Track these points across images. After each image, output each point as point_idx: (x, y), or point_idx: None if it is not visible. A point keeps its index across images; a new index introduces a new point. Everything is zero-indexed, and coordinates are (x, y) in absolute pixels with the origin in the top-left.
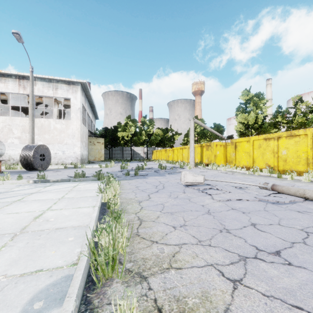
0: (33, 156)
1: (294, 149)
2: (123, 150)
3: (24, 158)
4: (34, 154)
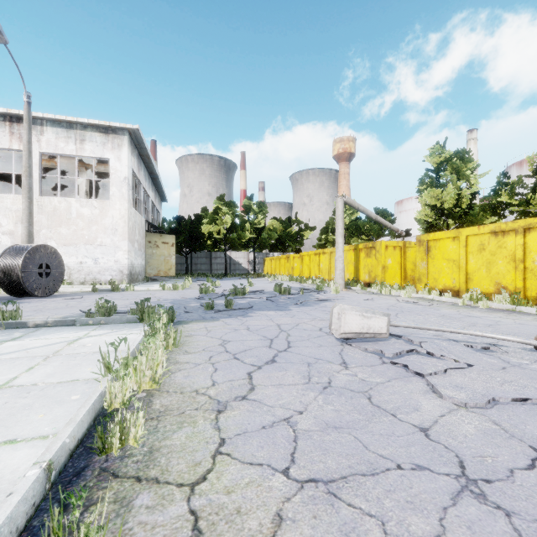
0: (24, 268)
1: None
2: (211, 258)
3: (5, 271)
4: (26, 264)
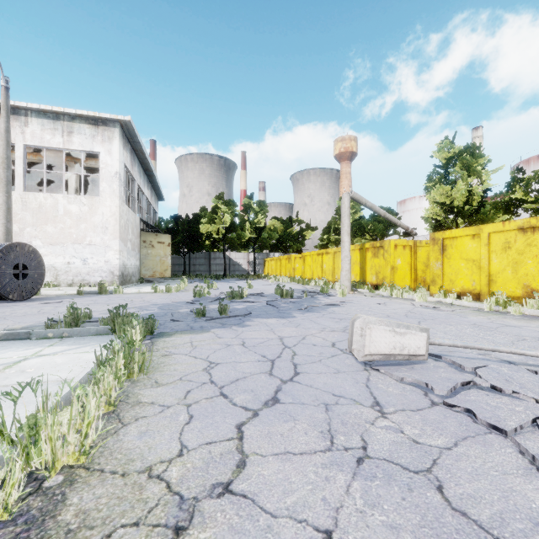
0: None
1: None
2: (210, 259)
3: None
4: None
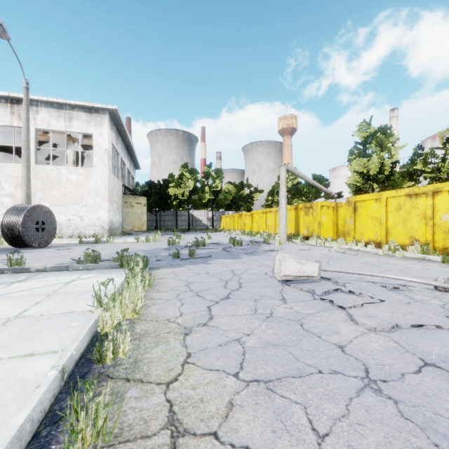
0: (24, 224)
1: None
2: (177, 216)
3: (8, 227)
4: (26, 220)
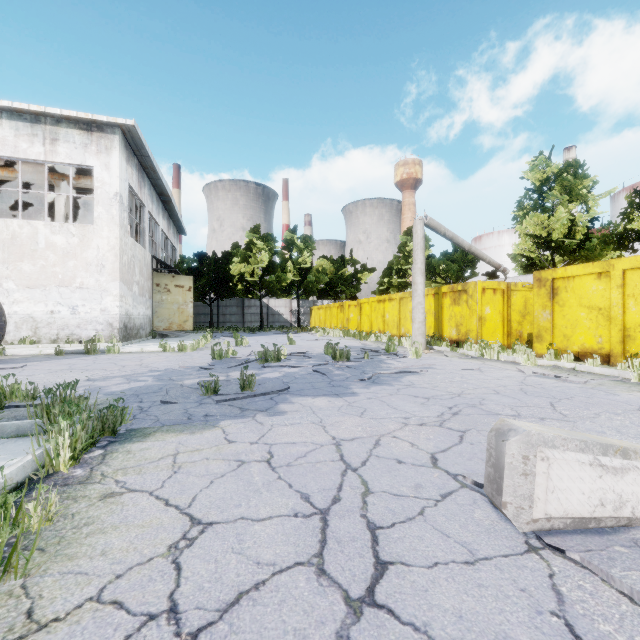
0: None
1: None
2: (244, 307)
3: None
4: None
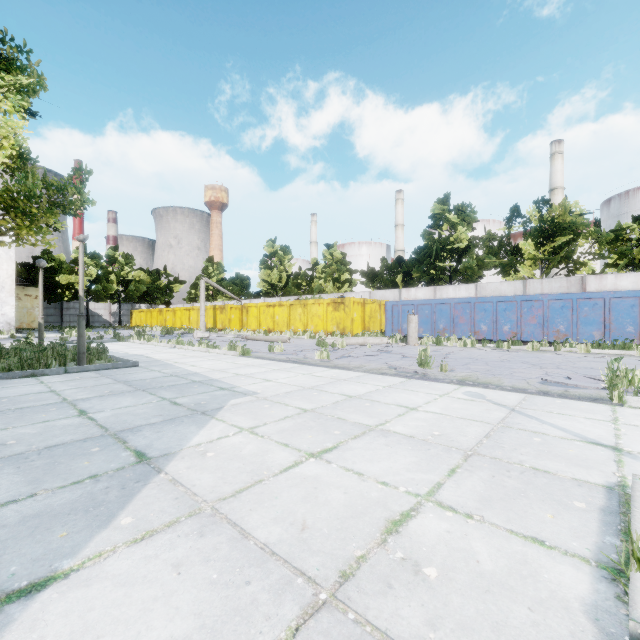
0: None
1: (282, 315)
2: (62, 309)
3: None
4: None
